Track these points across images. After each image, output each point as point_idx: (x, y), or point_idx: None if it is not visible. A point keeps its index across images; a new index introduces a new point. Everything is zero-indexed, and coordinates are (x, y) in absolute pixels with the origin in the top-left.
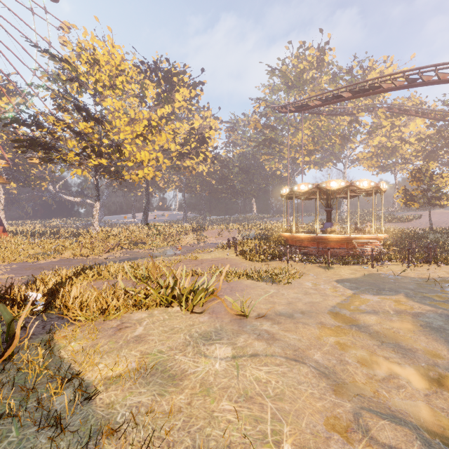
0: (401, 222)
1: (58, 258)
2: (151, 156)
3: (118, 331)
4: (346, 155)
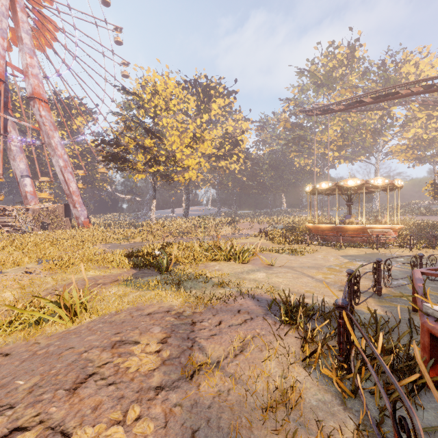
0: (435, 215)
1: (133, 242)
2: (195, 161)
3: (206, 267)
4: (378, 148)
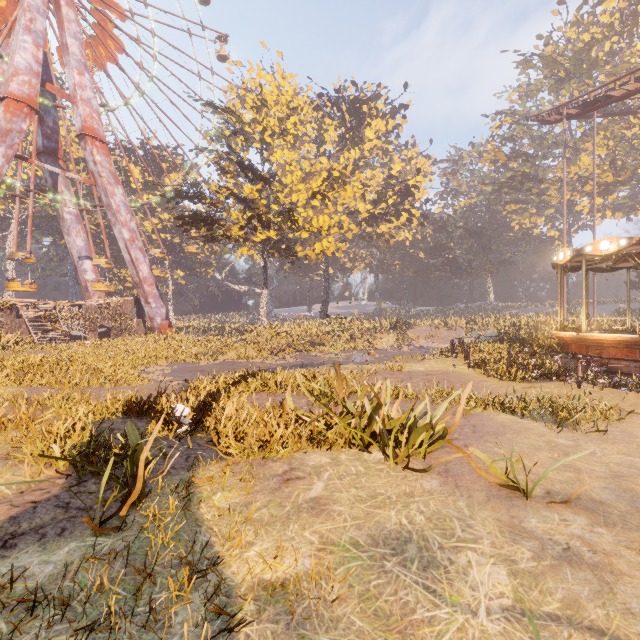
0: None
1: (221, 360)
2: (332, 221)
3: (285, 483)
4: None
